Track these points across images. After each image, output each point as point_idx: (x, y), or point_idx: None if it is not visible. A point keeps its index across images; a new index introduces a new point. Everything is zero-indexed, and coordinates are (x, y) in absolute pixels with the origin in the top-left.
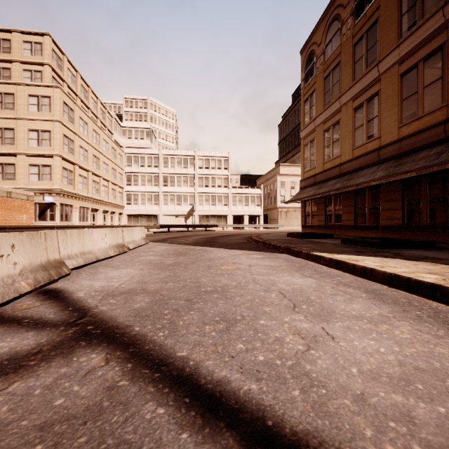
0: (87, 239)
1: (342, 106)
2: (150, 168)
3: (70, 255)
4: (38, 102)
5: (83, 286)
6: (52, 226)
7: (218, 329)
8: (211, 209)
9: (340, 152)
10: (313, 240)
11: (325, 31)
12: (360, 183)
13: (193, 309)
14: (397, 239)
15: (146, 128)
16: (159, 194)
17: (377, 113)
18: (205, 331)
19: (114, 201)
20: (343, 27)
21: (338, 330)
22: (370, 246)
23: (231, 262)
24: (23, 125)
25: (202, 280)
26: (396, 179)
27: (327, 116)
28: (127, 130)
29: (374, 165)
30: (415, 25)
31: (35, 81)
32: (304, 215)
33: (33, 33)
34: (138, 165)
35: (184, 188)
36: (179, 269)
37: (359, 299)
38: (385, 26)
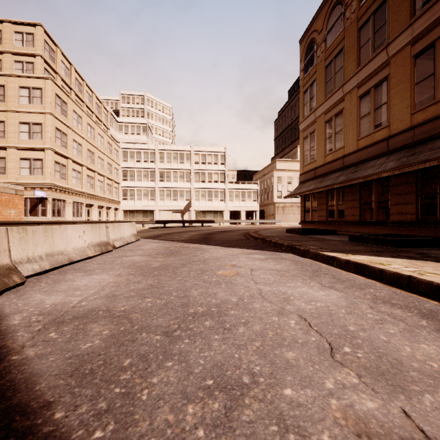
0: (57, 237)
1: (346, 95)
2: (146, 163)
3: (31, 257)
4: (30, 94)
5: (28, 304)
6: (39, 222)
7: (210, 416)
8: (207, 204)
9: (343, 143)
10: (317, 237)
11: (327, 17)
12: (369, 175)
13: (171, 354)
14: (411, 236)
15: (143, 123)
16: (155, 190)
17: (385, 99)
18: (184, 424)
19: (109, 196)
20: (347, 11)
21: (438, 419)
22: (385, 244)
23: (229, 265)
24: (14, 118)
25: (192, 293)
26: (412, 169)
27: (328, 106)
28: (123, 126)
29: (383, 156)
30: (431, 0)
31: (26, 72)
32: (303, 210)
33: (24, 23)
34: (134, 160)
35: (181, 183)
36: (165, 274)
37: (423, 331)
38: (395, 5)
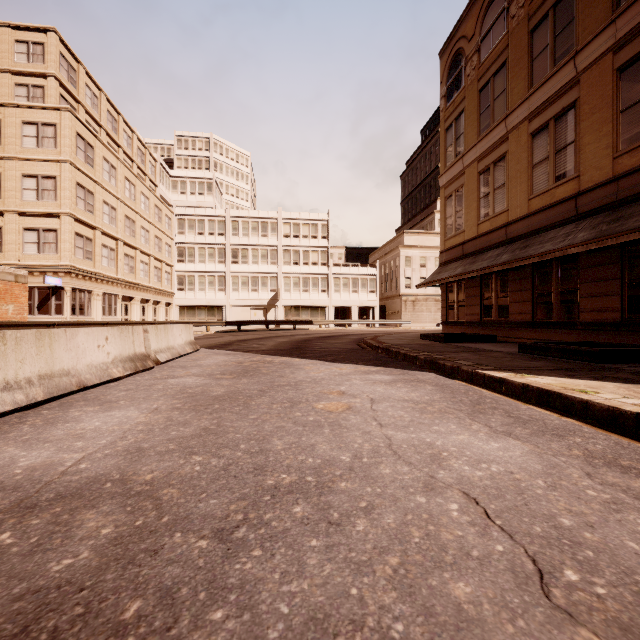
0: (60, 348)
1: (510, 132)
2: (212, 236)
3: (12, 381)
4: (38, 133)
5: None
6: (50, 323)
7: None
8: (302, 297)
9: (507, 205)
10: (468, 346)
11: (481, 15)
12: (549, 251)
13: (224, 587)
14: (615, 345)
15: (208, 178)
16: (226, 275)
17: (572, 137)
18: None
19: (158, 286)
20: (512, 5)
21: None
22: (577, 358)
23: (335, 392)
24: (14, 169)
25: (273, 444)
26: (617, 241)
27: (484, 150)
28: (179, 182)
29: (569, 223)
30: None
31: (33, 101)
32: (445, 305)
33: (30, 28)
34: (195, 232)
35: (263, 266)
36: (231, 409)
37: None
38: None
